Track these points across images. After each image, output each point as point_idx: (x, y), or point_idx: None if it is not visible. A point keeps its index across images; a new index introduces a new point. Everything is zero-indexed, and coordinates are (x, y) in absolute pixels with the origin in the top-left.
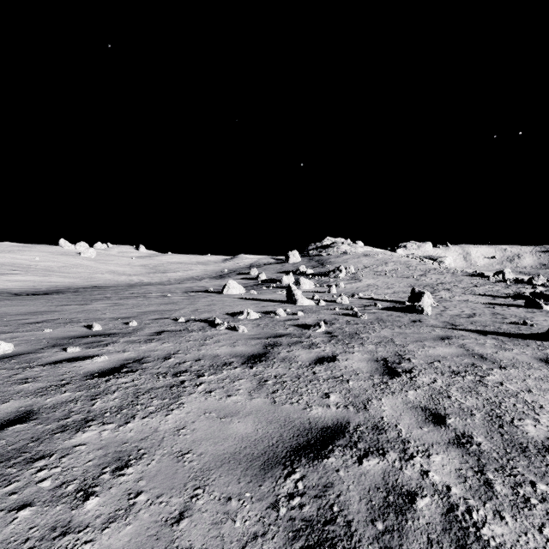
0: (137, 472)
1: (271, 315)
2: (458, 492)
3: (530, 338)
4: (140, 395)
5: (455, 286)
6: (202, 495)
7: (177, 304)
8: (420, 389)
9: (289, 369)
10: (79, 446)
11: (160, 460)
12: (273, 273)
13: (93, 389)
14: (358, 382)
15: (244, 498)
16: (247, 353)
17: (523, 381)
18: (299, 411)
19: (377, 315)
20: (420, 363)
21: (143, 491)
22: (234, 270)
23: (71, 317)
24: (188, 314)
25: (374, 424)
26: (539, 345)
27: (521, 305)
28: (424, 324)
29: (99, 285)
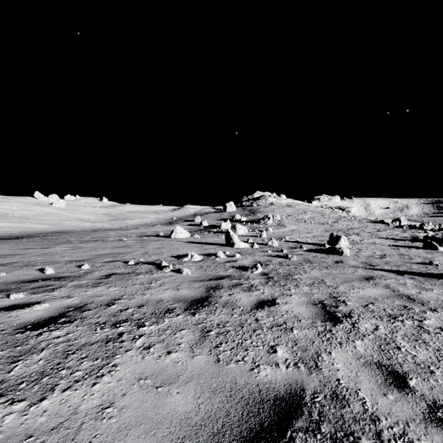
0: None
1: (212, 257)
2: None
3: (441, 277)
4: (70, 354)
5: (362, 231)
6: None
7: (130, 248)
8: (366, 339)
9: (231, 315)
10: None
11: None
12: (213, 220)
13: (20, 346)
14: (303, 330)
15: None
16: (190, 298)
17: None
18: (246, 373)
19: (304, 256)
20: (356, 306)
21: None
22: (181, 218)
23: (30, 260)
24: (138, 256)
25: (332, 390)
26: None
27: (420, 247)
28: (346, 265)
29: (67, 230)
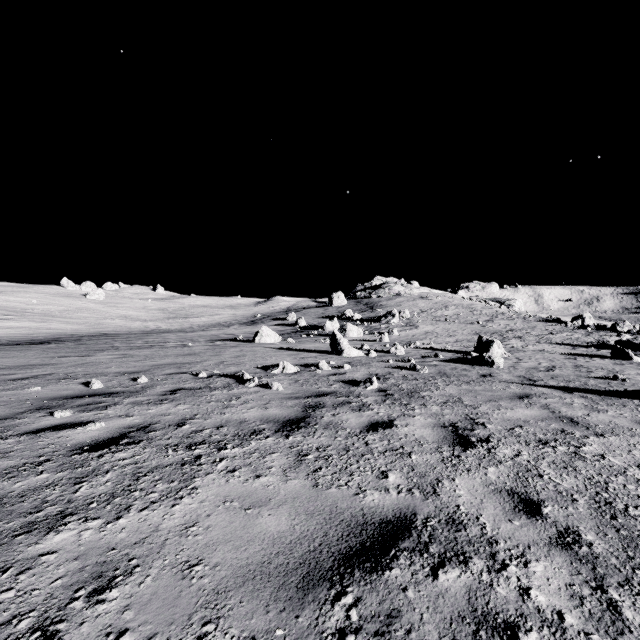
0: (124, 596)
1: (312, 368)
2: (575, 623)
3: (625, 396)
4: (140, 476)
5: (527, 334)
6: (214, 634)
7: (198, 356)
8: (503, 465)
9: (335, 438)
10: (47, 555)
11: (158, 576)
12: (314, 318)
13: (80, 468)
14: (424, 455)
15: (274, 639)
16: (282, 418)
17: (629, 452)
18: (349, 497)
19: (439, 368)
20: (498, 429)
21: (129, 628)
22: (268, 315)
23: (67, 372)
24: (211, 367)
25: (448, 515)
26: (638, 405)
27: (607, 356)
28: (496, 379)
29: (108, 332)
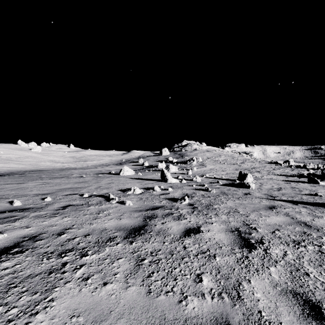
0: None
1: (150, 190)
2: None
3: None
4: (11, 287)
5: (262, 170)
6: None
7: (87, 183)
8: (279, 265)
9: (163, 243)
10: None
11: None
12: (152, 161)
13: None
14: (224, 257)
15: None
16: (129, 226)
17: None
18: (175, 306)
19: (221, 189)
20: (265, 232)
21: None
22: (129, 160)
23: (4, 194)
24: (92, 190)
25: None
26: None
27: (305, 182)
28: (253, 196)
29: (41, 169)
